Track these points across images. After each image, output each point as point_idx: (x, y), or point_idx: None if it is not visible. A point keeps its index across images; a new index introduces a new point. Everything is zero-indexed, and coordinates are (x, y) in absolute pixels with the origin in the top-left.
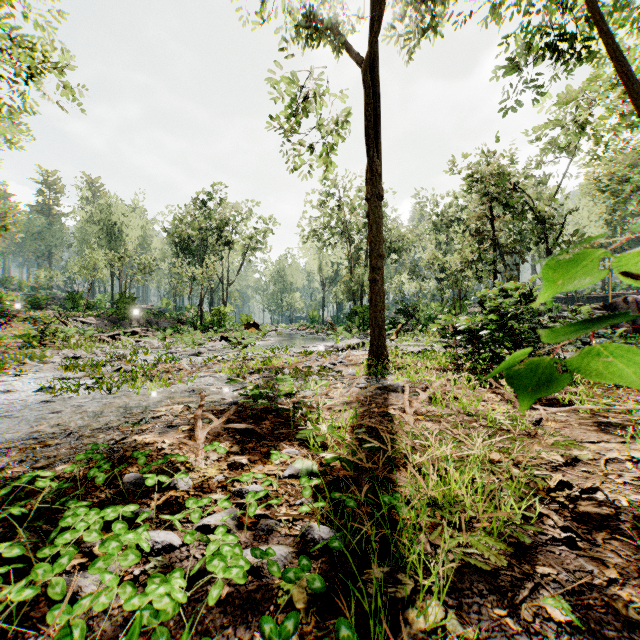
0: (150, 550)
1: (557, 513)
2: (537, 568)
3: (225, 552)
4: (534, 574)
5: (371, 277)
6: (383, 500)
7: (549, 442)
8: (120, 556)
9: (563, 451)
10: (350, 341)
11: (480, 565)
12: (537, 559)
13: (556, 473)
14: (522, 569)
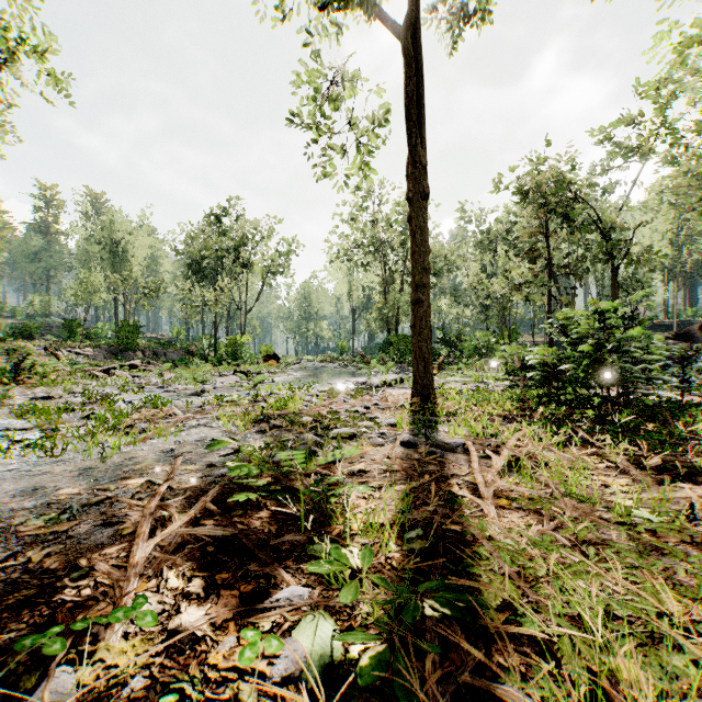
0: None
1: None
2: None
3: None
4: None
5: (414, 297)
6: None
7: None
8: None
9: None
10: (385, 377)
11: None
12: None
13: None
14: None
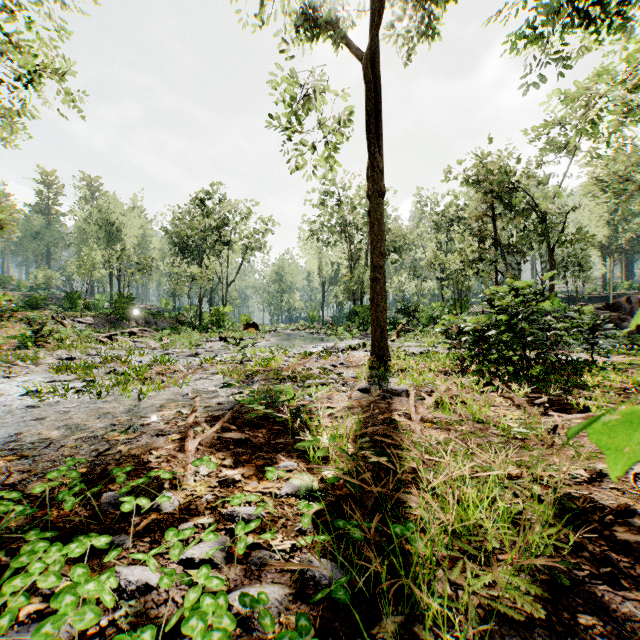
0: (122, 592)
1: (590, 541)
2: (578, 616)
3: (206, 606)
4: (576, 624)
5: (373, 276)
6: (394, 531)
7: (568, 453)
8: (75, 615)
9: (585, 464)
10: (350, 342)
11: (511, 613)
12: (576, 603)
13: (581, 490)
14: (561, 617)
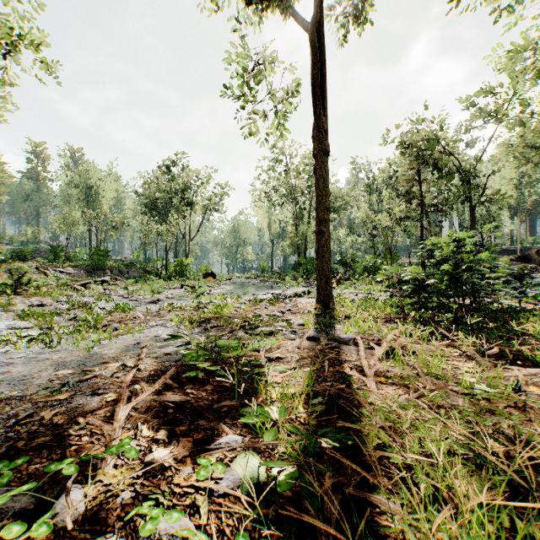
0: None
1: None
2: None
3: None
4: None
5: (318, 229)
6: None
7: None
8: None
9: None
10: (296, 289)
11: None
12: None
13: None
14: None
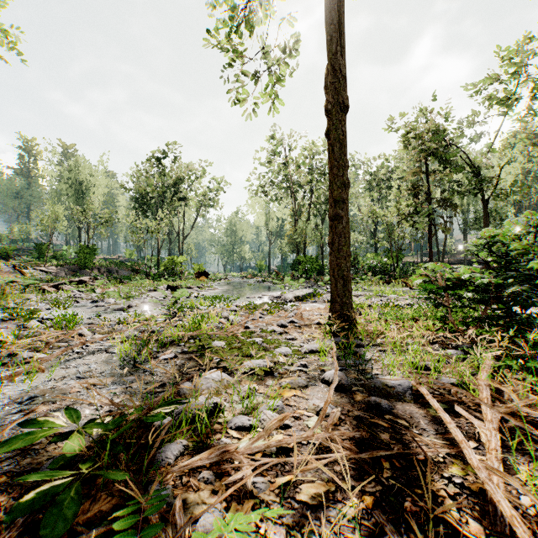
0: None
1: None
2: None
3: None
4: None
5: (333, 213)
6: None
7: None
8: None
9: None
10: (298, 292)
11: None
12: None
13: None
14: None
